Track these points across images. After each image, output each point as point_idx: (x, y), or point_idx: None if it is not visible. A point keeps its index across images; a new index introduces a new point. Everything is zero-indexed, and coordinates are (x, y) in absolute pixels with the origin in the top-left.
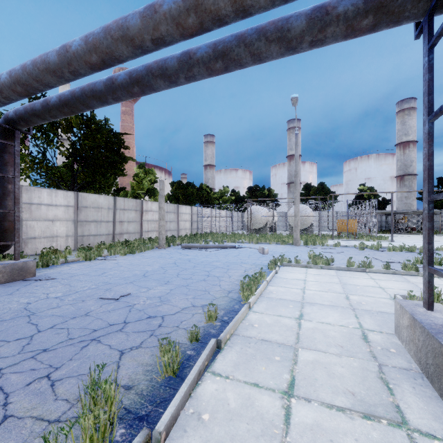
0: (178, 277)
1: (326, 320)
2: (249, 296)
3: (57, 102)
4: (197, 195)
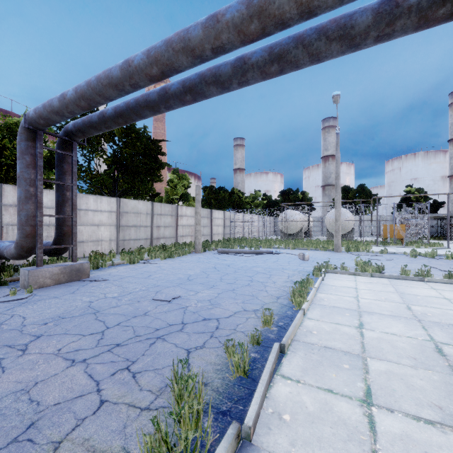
0: (222, 281)
1: (390, 330)
2: (302, 302)
3: (113, 114)
4: (229, 200)
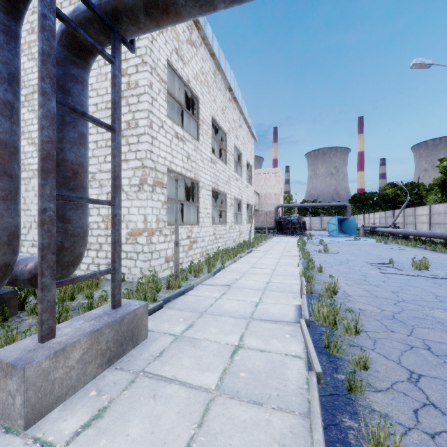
0: None
1: None
2: None
3: None
4: None
